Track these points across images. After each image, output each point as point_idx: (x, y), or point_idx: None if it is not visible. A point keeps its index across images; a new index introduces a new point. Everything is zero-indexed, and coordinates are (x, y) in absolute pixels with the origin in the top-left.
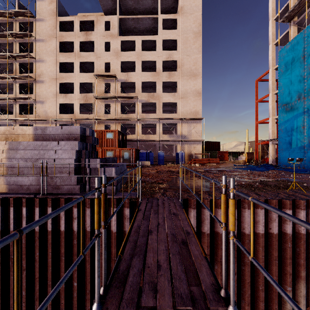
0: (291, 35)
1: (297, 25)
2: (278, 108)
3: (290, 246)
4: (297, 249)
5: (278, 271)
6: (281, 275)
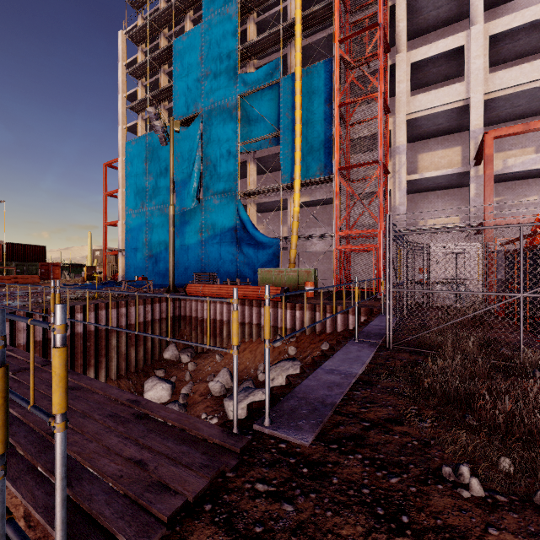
0: (140, 130)
1: (146, 122)
2: (125, 212)
3: (82, 343)
4: (89, 344)
5: (72, 366)
6: (75, 370)
